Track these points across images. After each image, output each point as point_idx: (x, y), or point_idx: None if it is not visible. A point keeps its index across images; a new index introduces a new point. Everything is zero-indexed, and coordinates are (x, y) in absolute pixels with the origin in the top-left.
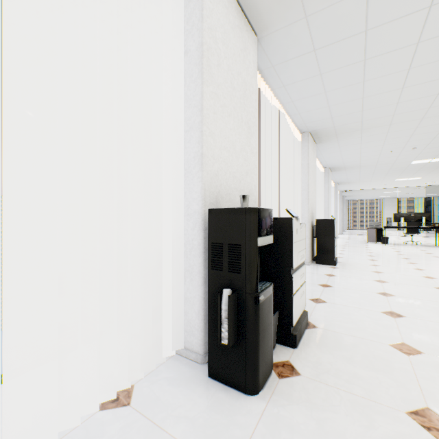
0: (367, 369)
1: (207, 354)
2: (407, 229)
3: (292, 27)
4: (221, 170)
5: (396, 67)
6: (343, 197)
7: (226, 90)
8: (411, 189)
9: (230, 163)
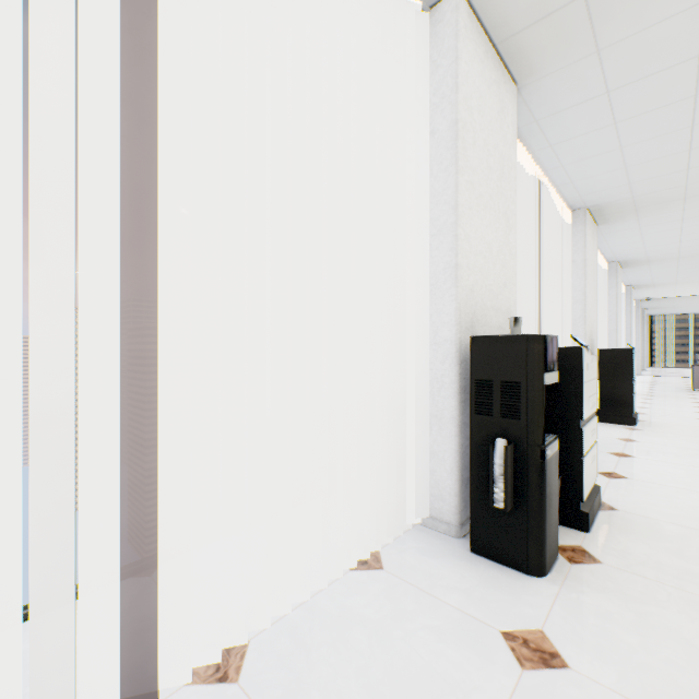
0: None
1: (463, 527)
2: None
3: (574, 67)
4: (477, 283)
5: None
6: (643, 311)
7: (481, 175)
8: None
9: (486, 273)
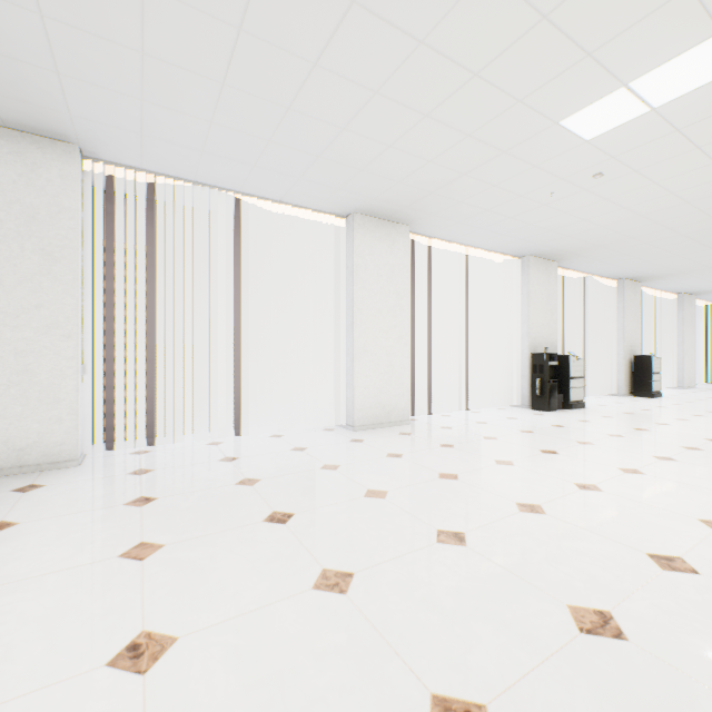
0: (598, 413)
1: (530, 406)
2: None
3: (577, 259)
4: (536, 336)
5: (665, 256)
6: None
7: (538, 303)
8: None
9: (540, 332)
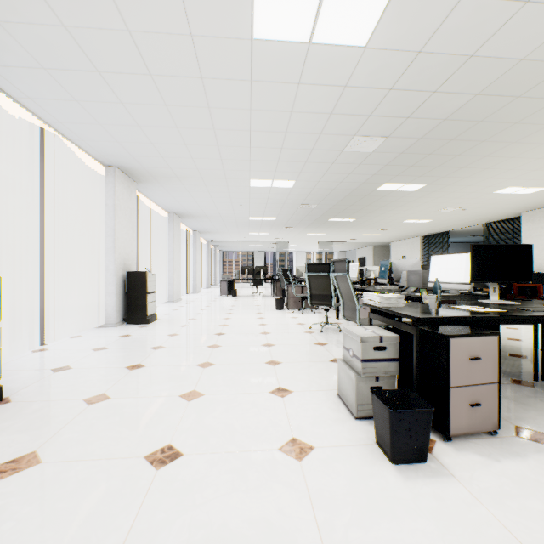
0: (14, 433)
1: None
2: (255, 281)
3: None
4: None
5: (163, 122)
6: (216, 248)
7: None
8: (269, 244)
9: None
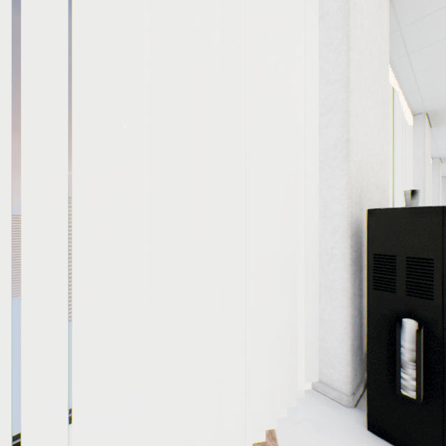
0: None
1: (354, 396)
2: None
3: None
4: (363, 160)
5: None
6: None
7: (366, 59)
8: None
9: (369, 151)
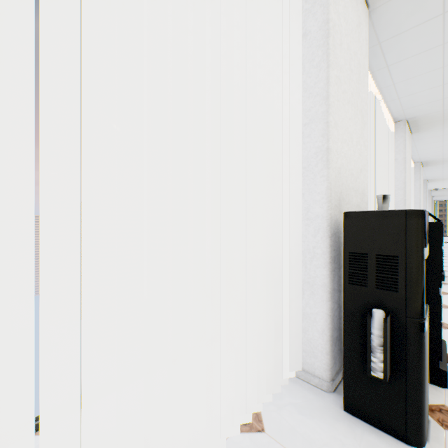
0: None
1: (333, 382)
2: None
3: None
4: (342, 167)
5: None
6: (431, 198)
7: (345, 74)
8: None
9: (349, 159)
